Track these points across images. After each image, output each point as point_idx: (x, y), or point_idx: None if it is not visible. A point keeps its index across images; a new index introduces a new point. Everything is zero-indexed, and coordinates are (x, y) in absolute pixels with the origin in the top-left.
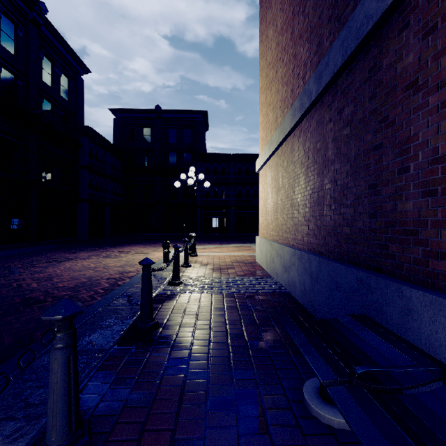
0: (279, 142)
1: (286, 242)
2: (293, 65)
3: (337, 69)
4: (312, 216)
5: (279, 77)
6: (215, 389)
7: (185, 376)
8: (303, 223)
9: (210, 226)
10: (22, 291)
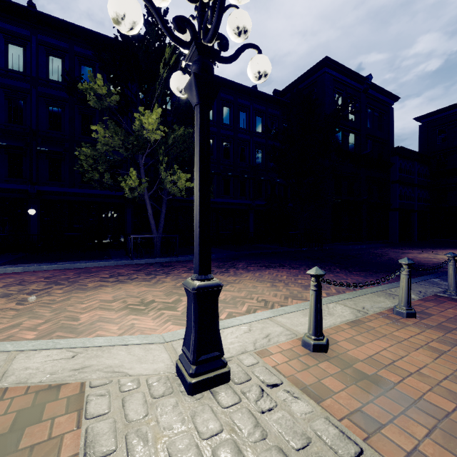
0: None
1: None
2: None
3: None
4: None
5: None
6: None
7: None
8: None
9: None
10: None
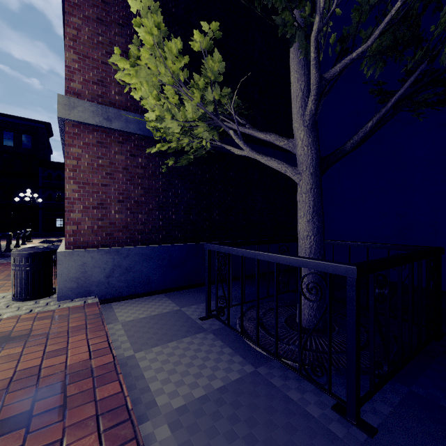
0: None
1: None
2: None
3: None
4: None
5: None
6: None
7: None
8: None
9: (54, 226)
10: None
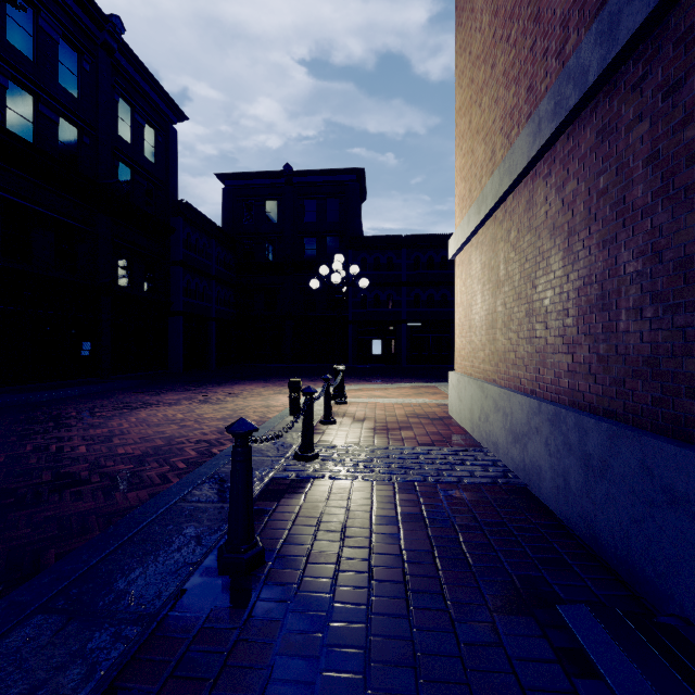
0: (501, 194)
1: (516, 386)
2: (533, 37)
3: None
4: (584, 334)
5: (500, 72)
6: None
7: None
8: (559, 348)
9: (369, 353)
10: (60, 460)
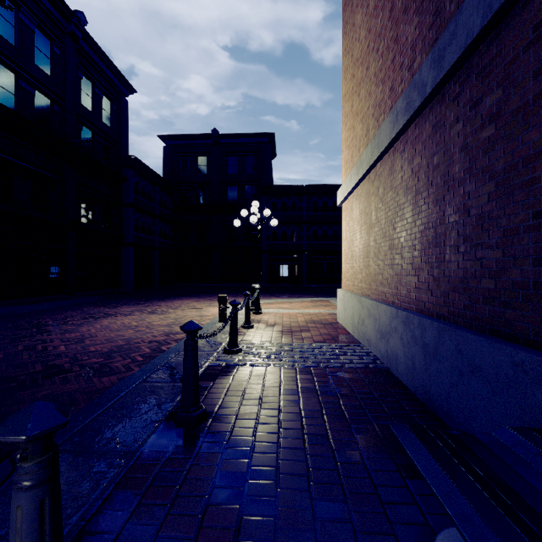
0: (372, 162)
1: (383, 299)
2: (394, 53)
3: (473, 37)
4: (425, 262)
5: (372, 74)
6: (287, 537)
7: (241, 507)
8: (410, 272)
9: (278, 275)
10: (46, 356)
